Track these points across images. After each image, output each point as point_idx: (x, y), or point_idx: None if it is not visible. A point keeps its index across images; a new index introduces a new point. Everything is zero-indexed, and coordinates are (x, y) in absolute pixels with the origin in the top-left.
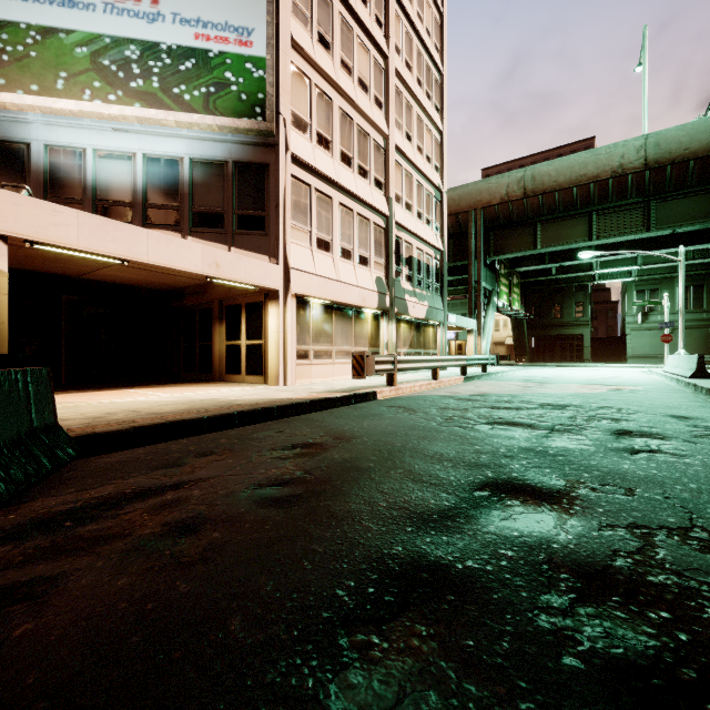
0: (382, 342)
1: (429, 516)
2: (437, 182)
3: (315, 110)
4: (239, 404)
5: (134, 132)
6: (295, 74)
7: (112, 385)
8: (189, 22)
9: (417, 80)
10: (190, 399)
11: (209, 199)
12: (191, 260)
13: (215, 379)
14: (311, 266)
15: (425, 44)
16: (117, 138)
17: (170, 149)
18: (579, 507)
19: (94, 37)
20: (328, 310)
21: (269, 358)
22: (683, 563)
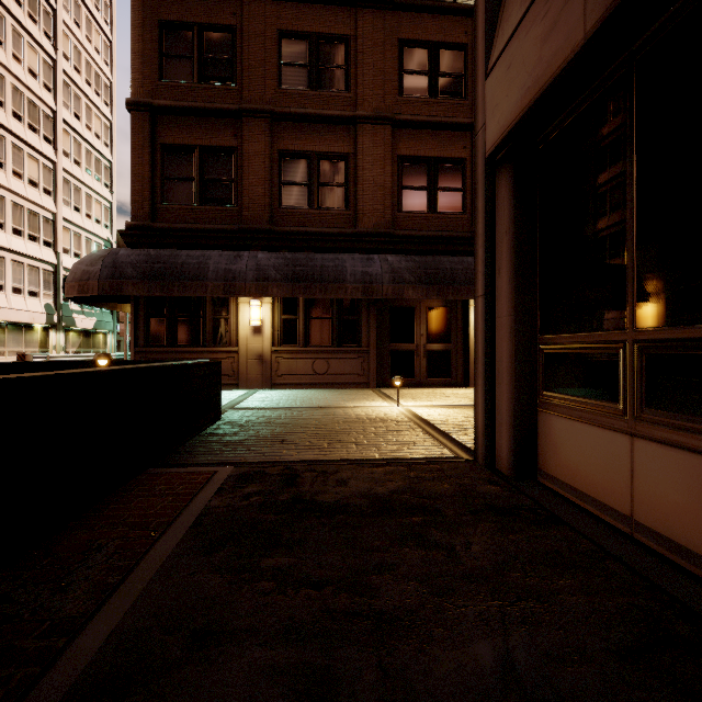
0: (51, 345)
1: None
2: (107, 236)
3: None
4: None
5: None
6: None
7: None
8: None
9: (86, 170)
10: None
11: None
12: None
13: None
14: None
15: (94, 146)
16: None
17: None
18: None
19: None
20: (2, 326)
21: None
22: None
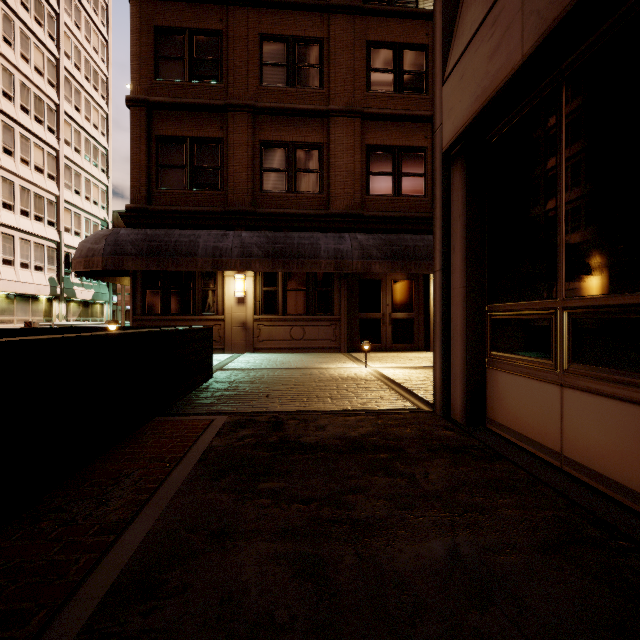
0: (54, 314)
1: None
2: (104, 216)
3: (1, 190)
4: None
5: None
6: None
7: None
8: None
9: (85, 157)
10: None
11: None
12: None
13: None
14: None
15: (92, 135)
16: None
17: None
18: None
19: None
20: (12, 297)
21: None
22: None
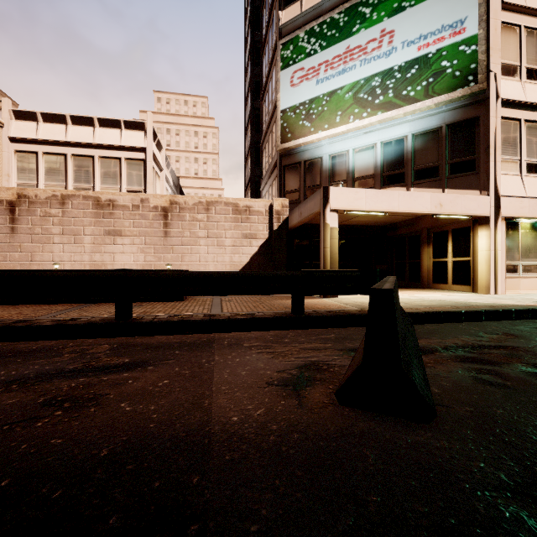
0: None
1: None
2: None
3: (524, 50)
4: (475, 305)
5: (375, 130)
6: (504, 30)
7: None
8: (413, 42)
9: None
10: (429, 299)
11: (426, 158)
12: (423, 205)
13: (423, 287)
14: (520, 191)
15: None
16: (365, 138)
17: (398, 133)
18: None
19: (355, 84)
20: None
21: (477, 272)
22: None
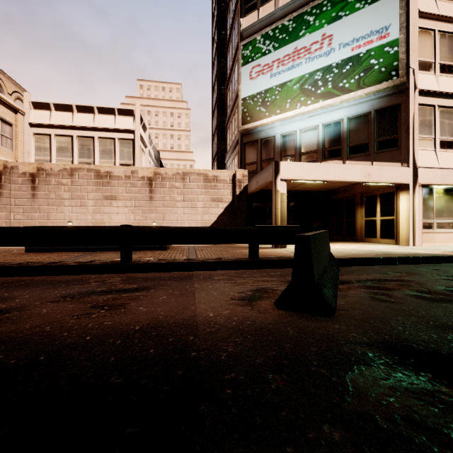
0: None
1: None
2: None
3: (438, 49)
4: (393, 253)
5: (318, 114)
6: (421, 34)
7: None
8: (347, 44)
9: None
10: (358, 249)
11: (358, 137)
12: (354, 175)
13: (357, 240)
14: (434, 163)
15: None
16: (309, 120)
17: (336, 116)
18: None
19: (301, 77)
20: (450, 192)
21: (399, 228)
22: None
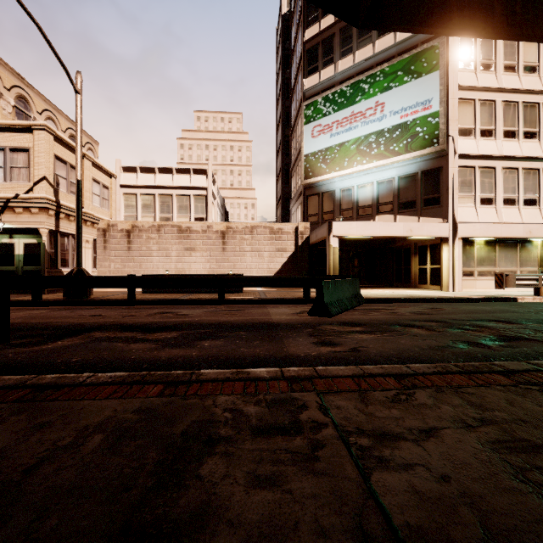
0: None
1: (457, 319)
2: None
3: (478, 116)
4: (418, 296)
5: (373, 172)
6: (461, 104)
7: (363, 287)
8: (397, 112)
9: None
10: (397, 293)
11: (407, 194)
12: (398, 230)
13: (412, 287)
14: (474, 218)
15: None
16: (365, 177)
17: (388, 175)
18: (516, 325)
19: (357, 139)
20: (491, 243)
21: (442, 276)
22: (517, 330)
